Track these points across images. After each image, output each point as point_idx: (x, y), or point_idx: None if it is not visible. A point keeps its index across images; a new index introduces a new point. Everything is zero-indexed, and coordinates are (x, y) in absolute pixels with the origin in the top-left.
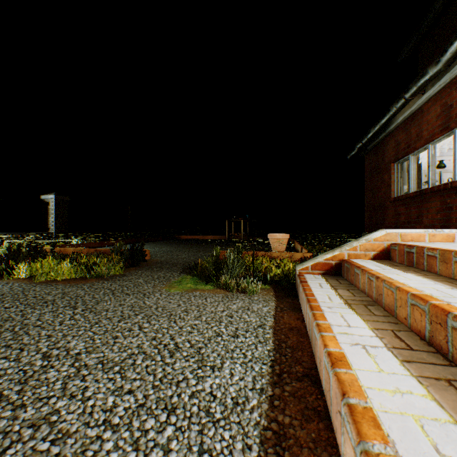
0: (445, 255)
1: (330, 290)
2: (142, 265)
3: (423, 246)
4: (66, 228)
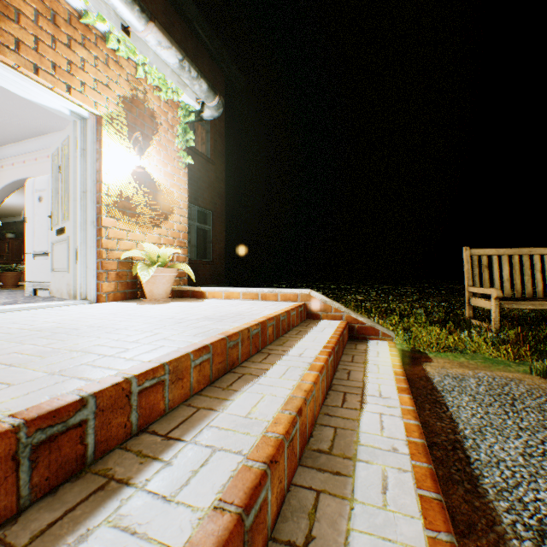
0: (181, 365)
1: (368, 538)
2: None
3: (111, 383)
4: None
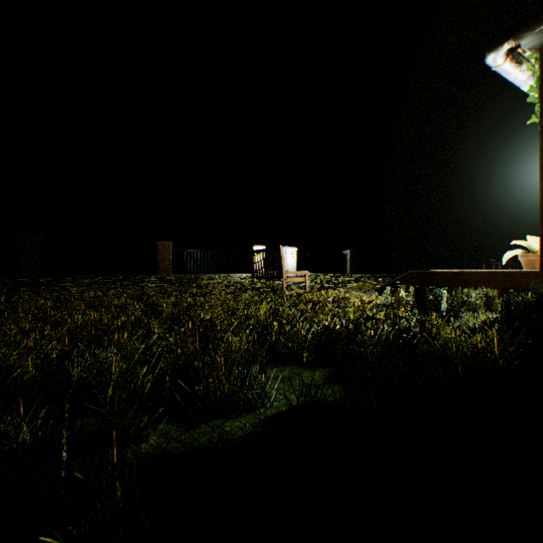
0: None
1: None
2: None
3: None
4: (355, 271)
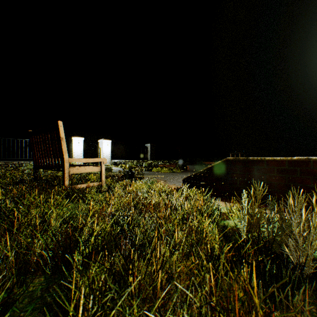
0: None
1: None
2: (186, 171)
3: None
4: (153, 158)
